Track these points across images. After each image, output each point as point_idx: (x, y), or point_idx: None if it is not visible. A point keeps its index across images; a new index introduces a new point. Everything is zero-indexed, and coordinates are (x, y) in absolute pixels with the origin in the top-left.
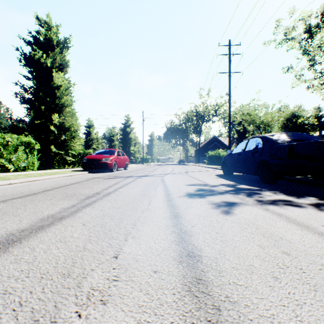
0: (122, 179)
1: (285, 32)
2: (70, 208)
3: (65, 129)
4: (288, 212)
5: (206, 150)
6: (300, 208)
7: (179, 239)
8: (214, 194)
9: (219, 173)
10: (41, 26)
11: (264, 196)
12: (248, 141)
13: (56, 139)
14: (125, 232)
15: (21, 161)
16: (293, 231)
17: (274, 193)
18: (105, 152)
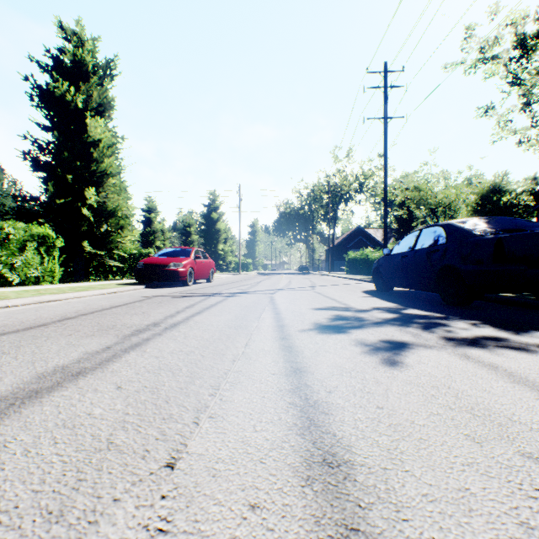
0: (202, 299)
1: (482, 47)
2: (99, 354)
3: (106, 214)
4: (507, 361)
5: (344, 250)
6: (529, 353)
7: (305, 421)
8: (364, 325)
9: (368, 288)
10: (67, 39)
11: (454, 329)
12: (421, 233)
13: (92, 231)
14: (197, 404)
15: (31, 268)
16: (530, 403)
17: (471, 324)
18: (174, 253)
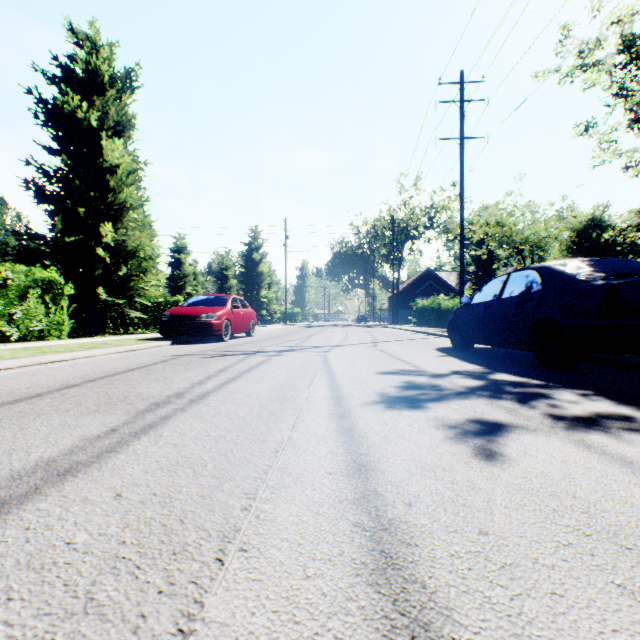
0: (240, 360)
1: (581, 51)
2: (100, 439)
3: (126, 255)
4: None
5: (411, 297)
6: None
7: (378, 558)
8: (444, 397)
9: (443, 344)
10: (79, 45)
11: (560, 403)
12: (509, 277)
13: (109, 275)
14: (224, 525)
15: (34, 320)
16: None
17: (580, 396)
18: (206, 301)
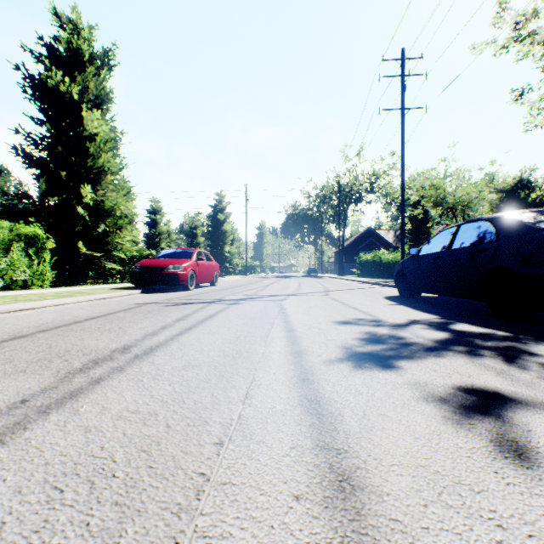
0: (199, 308)
1: (517, 23)
2: None
3: (103, 213)
4: None
5: (354, 252)
6: None
7: None
8: (414, 352)
9: (389, 293)
10: (63, 28)
11: None
12: (458, 229)
13: (88, 231)
14: None
15: (18, 271)
16: None
17: None
18: (174, 254)
